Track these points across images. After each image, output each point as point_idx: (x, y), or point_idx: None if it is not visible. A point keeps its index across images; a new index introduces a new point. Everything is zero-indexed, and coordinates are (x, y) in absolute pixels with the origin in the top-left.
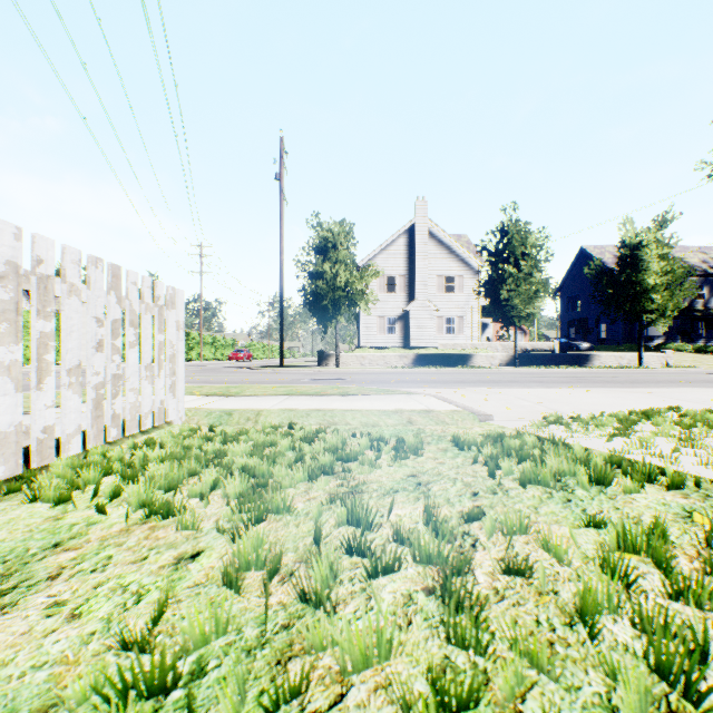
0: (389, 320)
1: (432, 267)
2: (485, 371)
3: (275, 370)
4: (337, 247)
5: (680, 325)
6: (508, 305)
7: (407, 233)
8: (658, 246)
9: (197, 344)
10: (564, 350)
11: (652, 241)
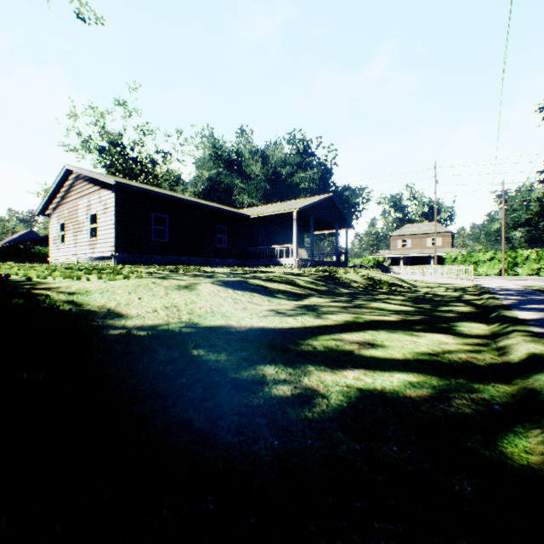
0: None
1: None
2: None
3: None
4: None
5: None
6: None
7: None
8: None
9: None
10: None
11: None
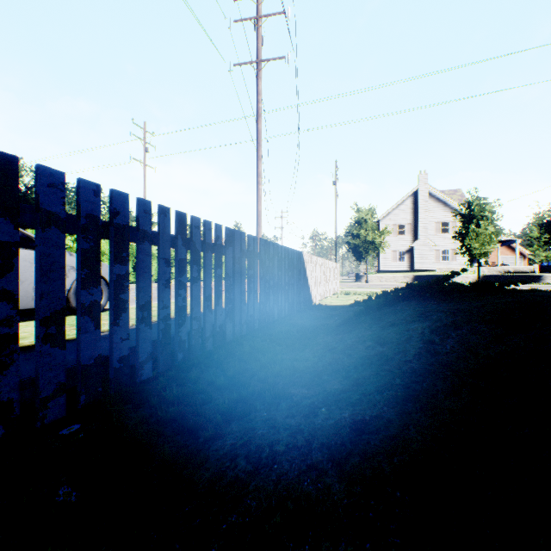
0: (399, 253)
1: (431, 217)
2: None
3: None
4: (366, 220)
5: None
6: (472, 247)
7: (412, 195)
8: None
9: None
10: (550, 271)
11: None
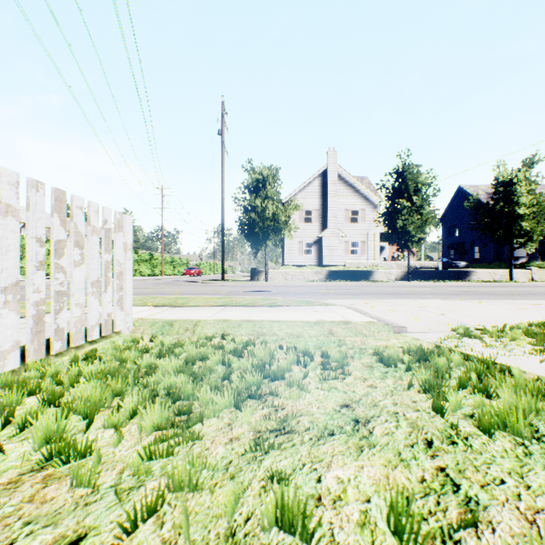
0: (306, 244)
1: (341, 203)
2: (384, 284)
3: (218, 283)
4: (266, 187)
5: (540, 248)
6: (403, 232)
7: (320, 176)
8: (526, 183)
9: (160, 263)
10: (445, 267)
11: (521, 179)
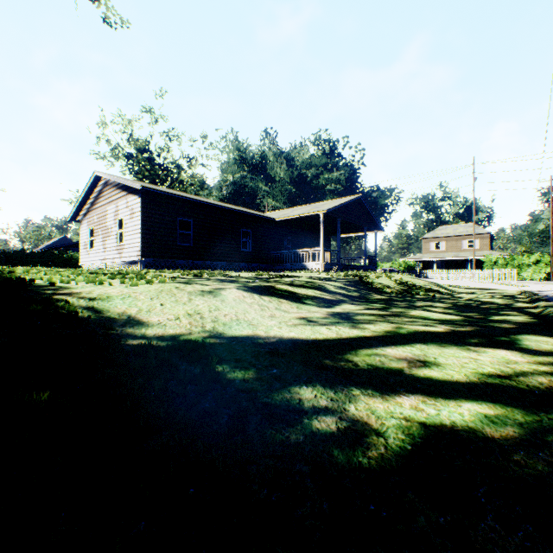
0: None
1: None
2: None
3: None
4: None
5: None
6: None
7: None
8: None
9: None
10: None
11: None
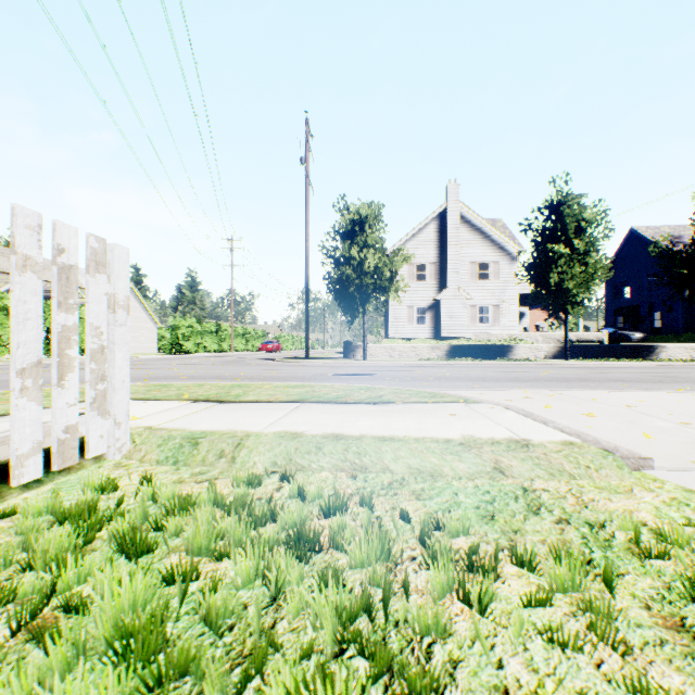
0: (418, 310)
1: (465, 254)
2: (531, 364)
3: (300, 362)
4: (364, 231)
5: None
6: (558, 290)
7: (437, 218)
8: None
9: (229, 336)
10: (611, 340)
11: None
